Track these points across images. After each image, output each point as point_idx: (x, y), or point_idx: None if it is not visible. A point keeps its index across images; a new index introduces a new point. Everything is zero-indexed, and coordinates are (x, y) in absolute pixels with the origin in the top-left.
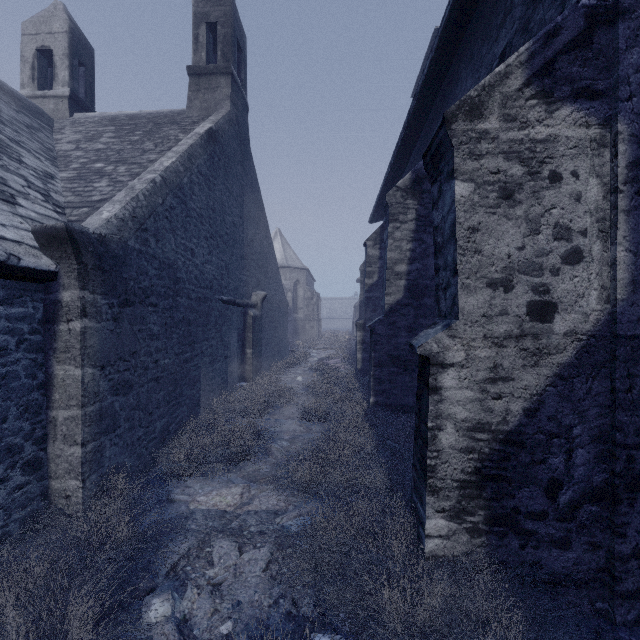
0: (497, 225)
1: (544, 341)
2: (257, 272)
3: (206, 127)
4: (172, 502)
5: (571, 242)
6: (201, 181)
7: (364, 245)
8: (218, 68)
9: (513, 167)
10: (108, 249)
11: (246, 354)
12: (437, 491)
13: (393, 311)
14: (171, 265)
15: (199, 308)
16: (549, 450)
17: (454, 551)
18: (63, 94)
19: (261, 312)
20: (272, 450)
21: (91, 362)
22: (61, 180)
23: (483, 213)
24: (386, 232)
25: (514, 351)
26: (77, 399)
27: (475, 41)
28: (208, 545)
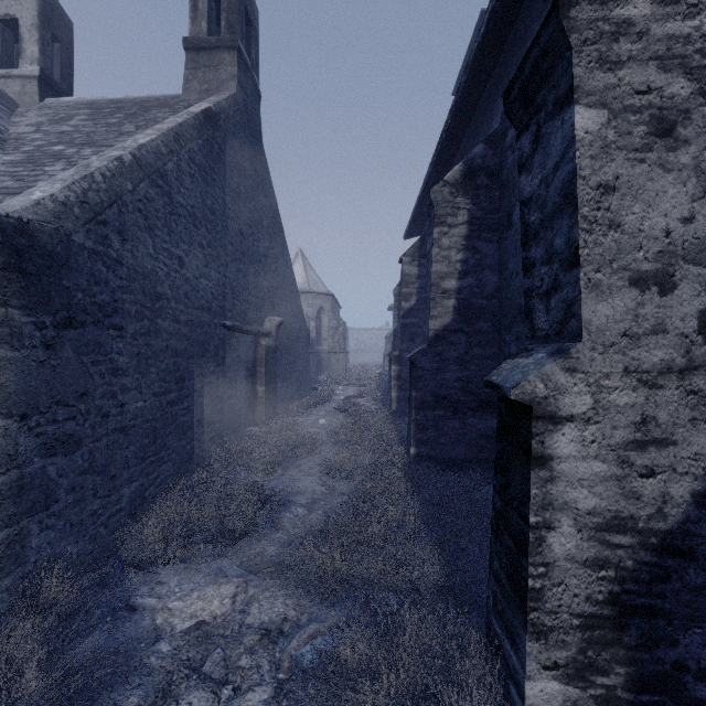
0: (647, 180)
1: None
2: (271, 294)
3: (203, 107)
4: (132, 610)
5: None
6: (194, 172)
7: (399, 262)
8: (221, 41)
9: (674, 82)
10: (35, 242)
11: (257, 392)
12: (545, 633)
13: (439, 339)
14: (147, 275)
15: (191, 334)
16: None
17: None
18: (31, 74)
19: (276, 342)
20: (283, 522)
21: (1, 409)
22: (3, 163)
23: (623, 160)
24: (430, 239)
25: (676, 395)
26: None
27: None
28: (171, 697)
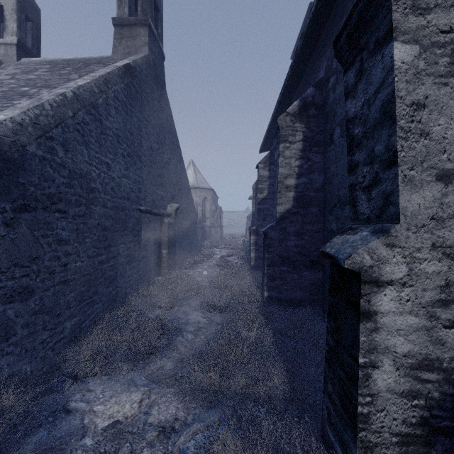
0: (449, 99)
1: None
2: (172, 188)
3: (124, 62)
4: (68, 412)
5: None
6: (118, 105)
7: (256, 167)
8: (138, 20)
9: None
10: None
11: (162, 254)
12: (371, 448)
13: (283, 218)
14: (84, 175)
15: (116, 216)
16: None
17: None
18: (11, 42)
19: (175, 220)
20: (177, 344)
21: None
22: None
23: (431, 84)
24: (277, 152)
25: None
26: None
27: None
28: None
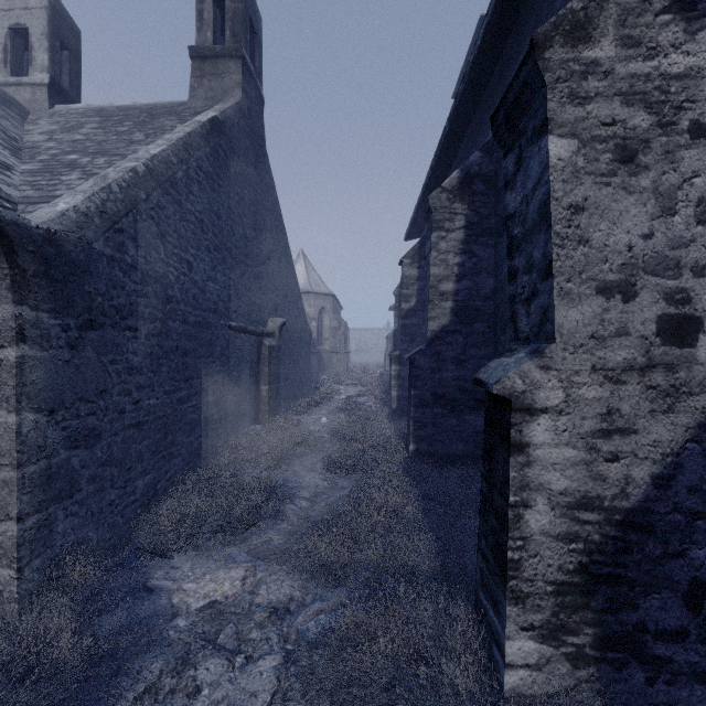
0: (612, 202)
1: (682, 374)
2: (274, 295)
3: (209, 115)
4: (150, 591)
5: None
6: (202, 179)
7: (400, 264)
8: (226, 50)
9: (636, 115)
10: (61, 251)
11: (261, 391)
12: (522, 598)
13: (437, 339)
14: (159, 279)
15: (199, 335)
16: (690, 537)
17: (548, 688)
18: (41, 81)
19: (279, 342)
20: (288, 513)
21: (33, 404)
22: (21, 173)
23: (591, 184)
24: (428, 243)
25: (637, 389)
26: (11, 456)
27: None
28: (190, 664)
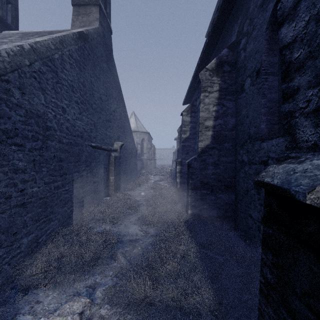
0: None
1: None
2: (117, 130)
3: (79, 30)
4: None
5: None
6: (72, 62)
7: (181, 115)
8: (91, 1)
9: None
10: None
11: (110, 179)
12: None
13: (204, 152)
14: (40, 115)
15: (70, 150)
16: None
17: None
18: None
19: (120, 154)
20: (118, 255)
21: None
22: None
23: None
24: (198, 100)
25: None
26: None
27: None
28: None
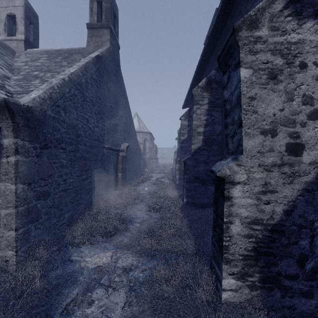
0: (267, 95)
1: (296, 168)
2: (124, 133)
3: (96, 54)
4: (71, 261)
5: (313, 106)
6: (92, 82)
7: (180, 119)
8: (103, 25)
9: (277, 59)
10: (33, 115)
11: (118, 176)
12: (229, 261)
13: (196, 153)
14: (74, 127)
15: (91, 151)
16: (299, 236)
17: (240, 299)
18: (21, 38)
19: (126, 154)
20: (130, 229)
21: (21, 181)
22: (14, 80)
23: (258, 88)
24: (192, 110)
25: (277, 174)
26: (12, 203)
27: (242, 3)
28: (89, 291)
